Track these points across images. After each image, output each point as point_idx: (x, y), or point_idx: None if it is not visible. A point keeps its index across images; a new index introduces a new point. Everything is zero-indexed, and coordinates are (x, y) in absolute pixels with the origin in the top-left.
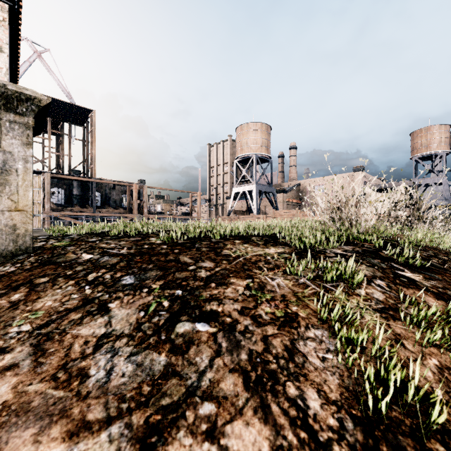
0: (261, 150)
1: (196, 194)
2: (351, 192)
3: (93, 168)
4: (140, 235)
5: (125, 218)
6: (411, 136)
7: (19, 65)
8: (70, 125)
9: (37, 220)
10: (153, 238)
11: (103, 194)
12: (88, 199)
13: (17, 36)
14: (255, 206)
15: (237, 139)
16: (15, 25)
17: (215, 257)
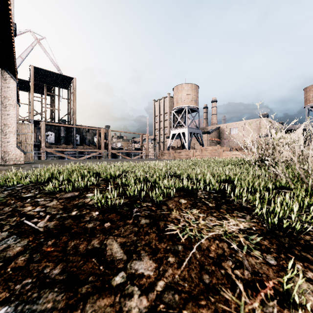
0: (191, 103)
1: (145, 135)
2: (258, 132)
3: (74, 117)
4: (81, 186)
5: (95, 152)
6: (305, 90)
7: (13, 42)
8: (59, 88)
9: (30, 156)
10: (90, 193)
11: (81, 135)
12: (71, 139)
13: (8, 19)
14: (187, 144)
15: (174, 95)
16: (2, 8)
17: (156, 244)
